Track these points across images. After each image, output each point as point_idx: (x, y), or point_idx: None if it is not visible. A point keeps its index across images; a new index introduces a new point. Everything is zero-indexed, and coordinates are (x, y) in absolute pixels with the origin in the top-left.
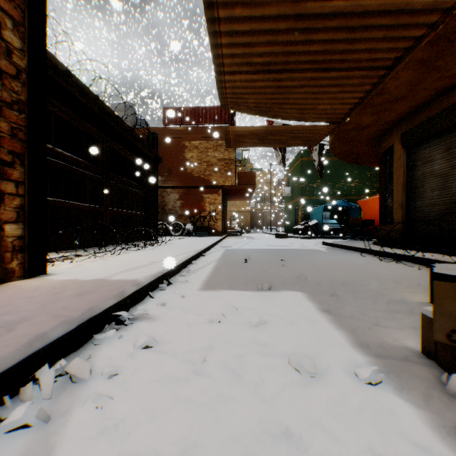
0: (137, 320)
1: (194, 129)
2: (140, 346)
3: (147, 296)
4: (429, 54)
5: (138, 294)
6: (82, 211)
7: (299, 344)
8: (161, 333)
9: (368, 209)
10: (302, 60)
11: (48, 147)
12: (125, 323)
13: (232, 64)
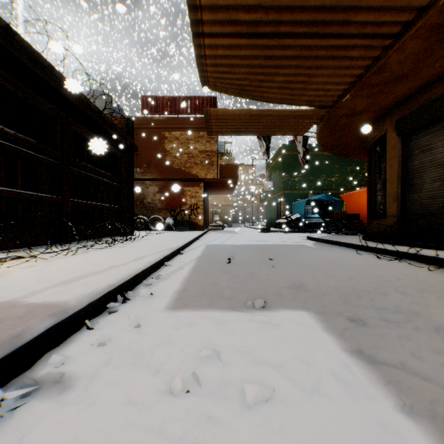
0: (36, 392)
1: (175, 119)
2: None
3: (85, 324)
4: None
5: (62, 328)
6: (33, 202)
7: None
8: (61, 443)
9: (352, 203)
10: (297, 21)
11: None
12: (0, 410)
13: (213, 23)
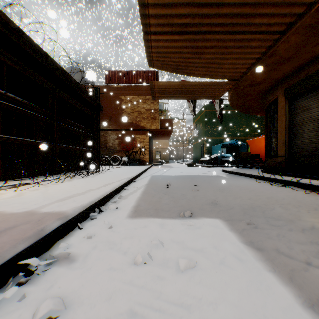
0: (55, 263)
1: (128, 87)
2: (41, 315)
3: (77, 226)
4: (316, 20)
5: (65, 227)
6: (34, 146)
7: (239, 303)
8: (75, 287)
9: (254, 146)
10: (214, 23)
11: (1, 91)
12: (37, 271)
13: (157, 25)
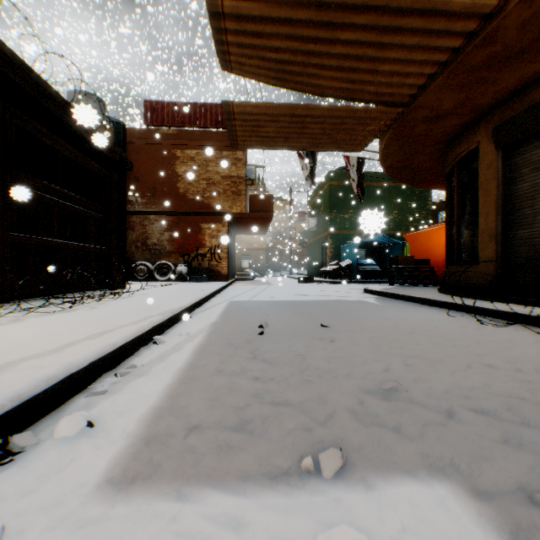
0: None
1: (189, 133)
2: None
3: None
4: None
5: None
6: None
7: None
8: None
9: (419, 245)
10: None
11: None
12: None
13: None
